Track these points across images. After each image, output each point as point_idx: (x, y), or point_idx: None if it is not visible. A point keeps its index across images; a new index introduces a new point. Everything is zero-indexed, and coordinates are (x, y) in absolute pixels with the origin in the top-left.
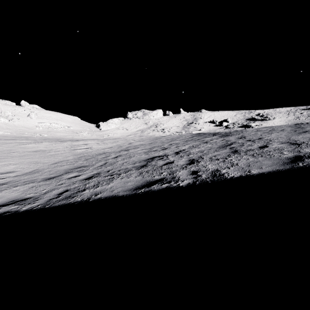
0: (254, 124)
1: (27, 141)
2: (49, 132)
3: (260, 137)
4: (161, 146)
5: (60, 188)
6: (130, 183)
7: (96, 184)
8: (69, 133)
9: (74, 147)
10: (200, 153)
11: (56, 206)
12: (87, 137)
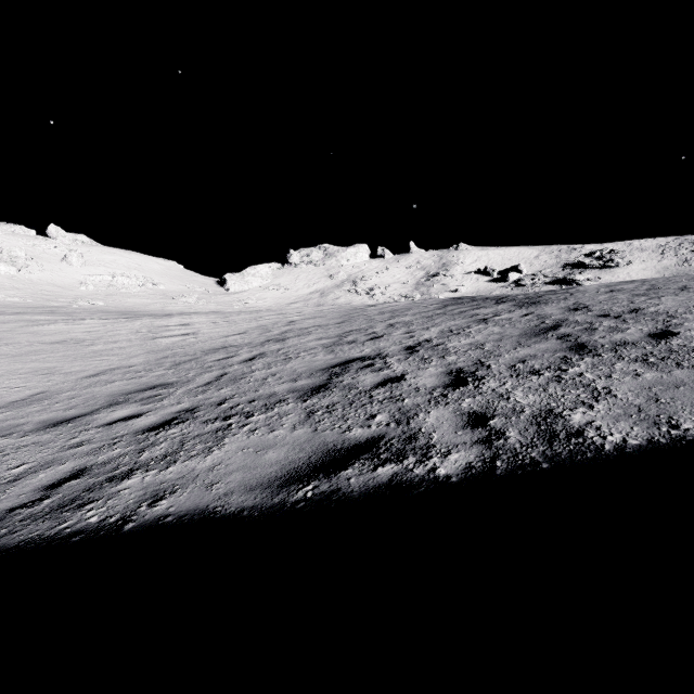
0: (583, 277)
1: (49, 318)
2: (109, 296)
3: (634, 308)
4: (366, 330)
5: (66, 462)
6: (272, 454)
7: (171, 452)
8: (157, 299)
9: (156, 331)
10: (475, 350)
11: (8, 546)
12: (196, 307)
